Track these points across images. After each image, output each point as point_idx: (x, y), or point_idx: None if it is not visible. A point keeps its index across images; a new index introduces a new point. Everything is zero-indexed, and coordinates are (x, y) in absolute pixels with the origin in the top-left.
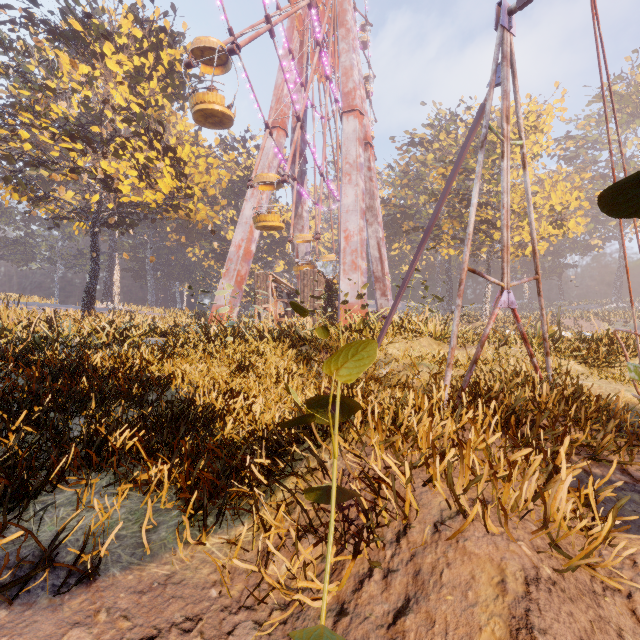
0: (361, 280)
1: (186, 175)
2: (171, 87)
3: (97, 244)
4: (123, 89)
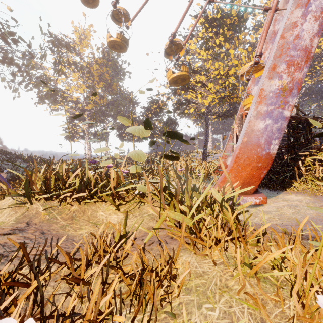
0: (255, 111)
1: (198, 82)
2: (222, 28)
3: (207, 128)
4: (202, 52)
